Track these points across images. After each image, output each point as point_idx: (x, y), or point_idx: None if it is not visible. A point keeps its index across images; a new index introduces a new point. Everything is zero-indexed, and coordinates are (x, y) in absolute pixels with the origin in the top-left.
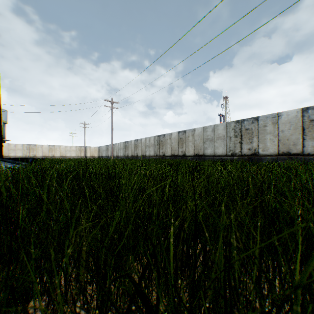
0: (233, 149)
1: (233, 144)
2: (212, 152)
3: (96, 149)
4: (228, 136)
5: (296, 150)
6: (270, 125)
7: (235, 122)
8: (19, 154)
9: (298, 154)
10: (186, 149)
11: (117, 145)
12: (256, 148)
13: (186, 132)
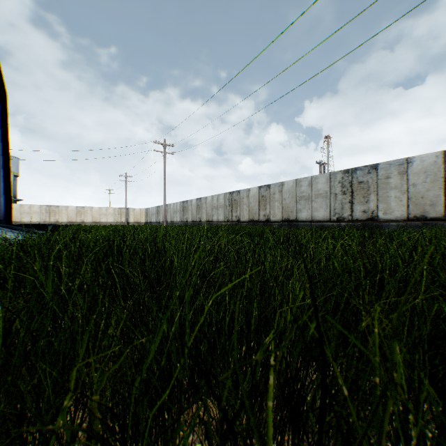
0: (340, 212)
1: (339, 204)
2: (309, 216)
3: (142, 212)
4: (333, 193)
5: (435, 213)
6: (395, 177)
7: (343, 173)
8: (35, 219)
9: (437, 218)
10: (270, 212)
11: (172, 207)
12: (374, 210)
13: (271, 187)
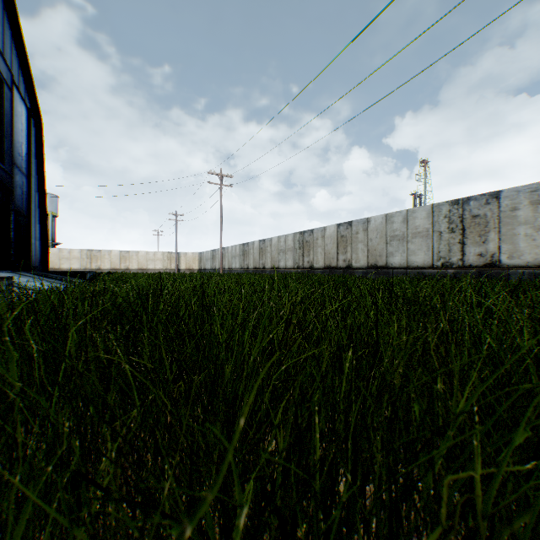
0: (446, 256)
1: (445, 246)
2: (403, 262)
3: (195, 258)
4: (436, 231)
5: None
6: (526, 208)
7: (450, 204)
8: (75, 266)
9: None
10: (352, 256)
11: (230, 251)
12: (494, 253)
13: (353, 224)
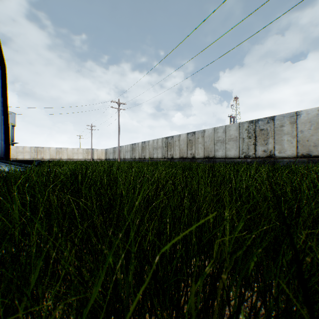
0: (247, 151)
1: (246, 146)
2: (223, 155)
3: (103, 152)
4: (241, 137)
5: (317, 152)
6: (288, 125)
7: (249, 123)
8: (27, 157)
9: None
10: (195, 151)
11: (124, 148)
12: (272, 150)
13: (196, 133)
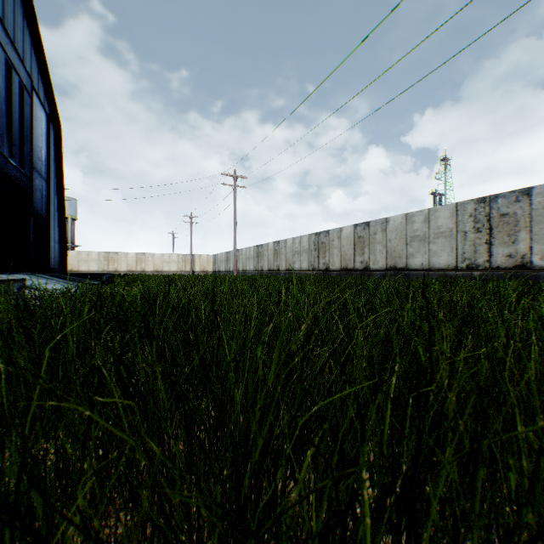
0: (472, 257)
1: (470, 246)
2: (425, 263)
3: (210, 260)
4: (460, 231)
5: None
6: None
7: (476, 202)
8: (93, 268)
9: None
10: (370, 257)
11: (244, 252)
12: (525, 253)
13: (371, 225)
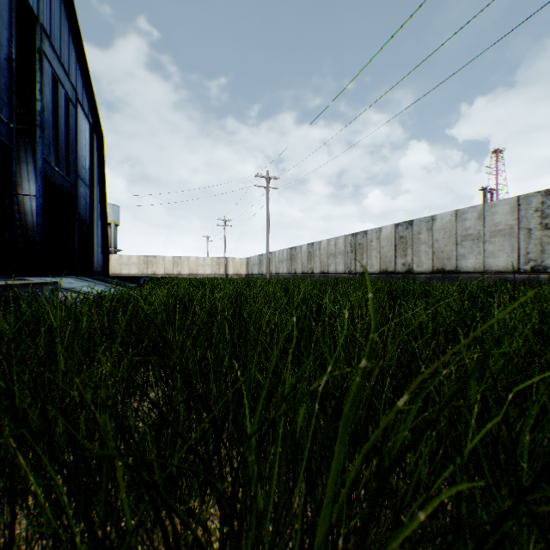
0: (537, 258)
1: (536, 245)
2: (478, 265)
3: (243, 263)
4: (523, 228)
5: None
6: None
7: (543, 195)
8: (133, 271)
9: None
10: (413, 259)
11: (277, 255)
12: None
13: (414, 223)
